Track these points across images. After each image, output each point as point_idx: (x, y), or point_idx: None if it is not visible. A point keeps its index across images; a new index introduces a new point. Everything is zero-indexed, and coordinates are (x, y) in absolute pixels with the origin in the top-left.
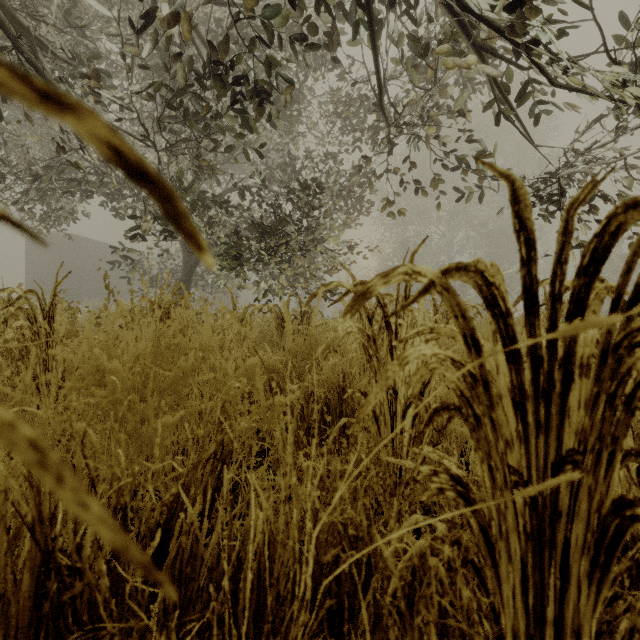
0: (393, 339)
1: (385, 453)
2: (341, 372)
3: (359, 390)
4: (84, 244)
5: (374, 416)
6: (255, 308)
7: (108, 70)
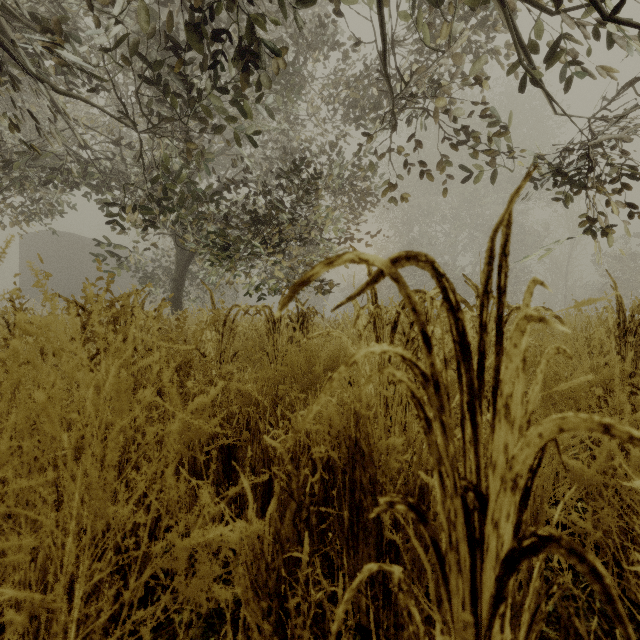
0: (475, 381)
1: (458, 632)
2: (352, 414)
3: (403, 499)
4: (79, 243)
5: (436, 554)
6: (240, 309)
7: (91, 51)
